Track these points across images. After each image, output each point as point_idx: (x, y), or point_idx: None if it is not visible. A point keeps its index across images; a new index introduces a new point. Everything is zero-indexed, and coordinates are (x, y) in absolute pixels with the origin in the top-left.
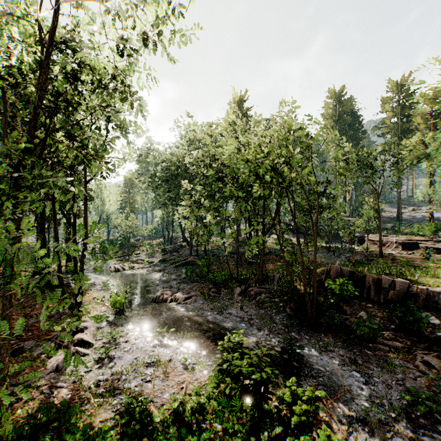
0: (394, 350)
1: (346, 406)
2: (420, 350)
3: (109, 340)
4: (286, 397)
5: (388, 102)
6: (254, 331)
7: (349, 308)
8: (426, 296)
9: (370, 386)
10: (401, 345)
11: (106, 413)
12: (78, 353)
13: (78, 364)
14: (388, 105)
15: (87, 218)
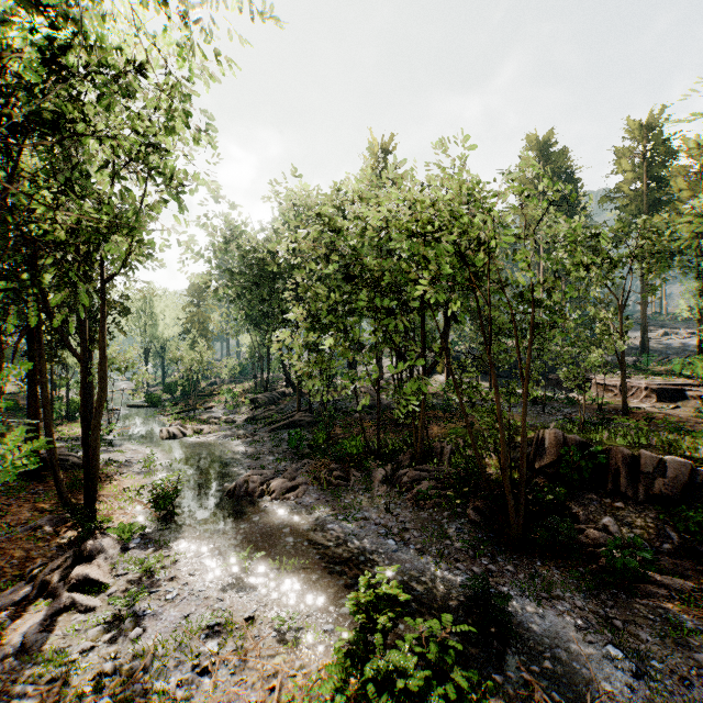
0: (678, 596)
1: None
2: None
3: (140, 575)
4: None
5: (627, 156)
6: (411, 554)
7: (581, 509)
8: None
9: (647, 680)
10: (688, 585)
11: None
12: (76, 607)
13: (71, 633)
14: (626, 161)
15: (105, 347)
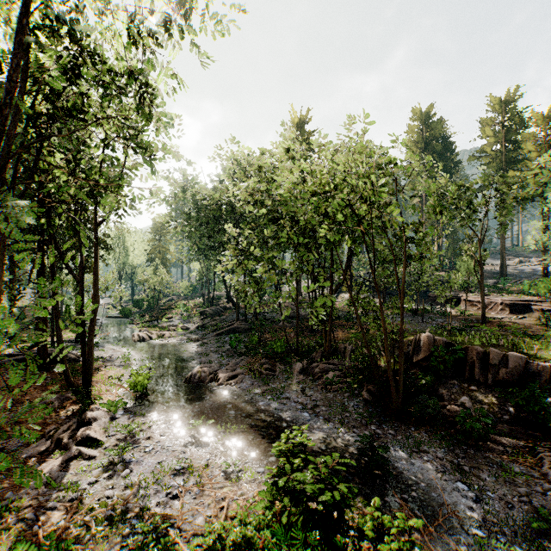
0: (511, 451)
1: (452, 535)
2: (547, 451)
3: (125, 435)
4: (371, 531)
5: (489, 124)
6: (320, 422)
7: (446, 391)
8: (550, 376)
9: (483, 504)
10: (519, 443)
11: (112, 548)
12: (82, 456)
13: (81, 472)
14: (489, 129)
15: (97, 272)
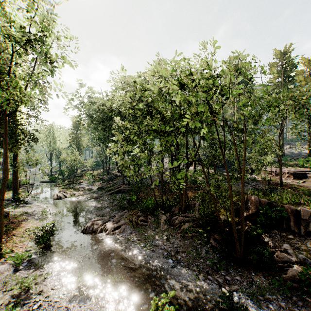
0: None
1: None
2: None
3: (20, 290)
4: None
5: (274, 66)
6: (182, 269)
7: (271, 239)
8: None
9: None
10: None
11: None
12: None
13: None
14: (274, 69)
15: (7, 153)
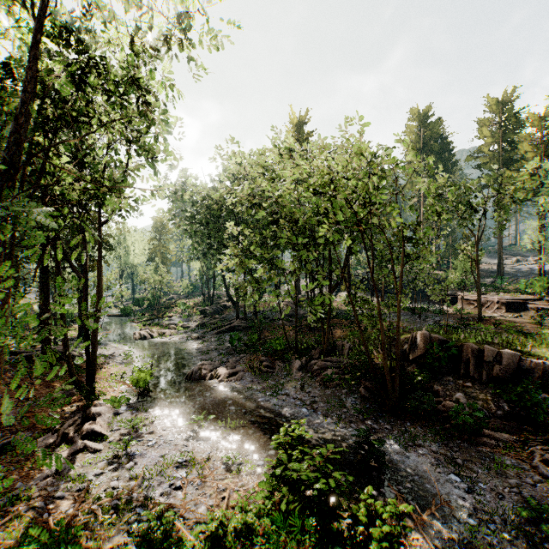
0: (503, 444)
1: (444, 524)
2: (538, 445)
3: (128, 430)
4: (366, 517)
5: (487, 125)
6: (319, 418)
7: (441, 388)
8: (543, 373)
9: (474, 495)
10: (512, 438)
11: (119, 535)
12: (87, 449)
13: (86, 465)
14: (486, 129)
15: (101, 271)
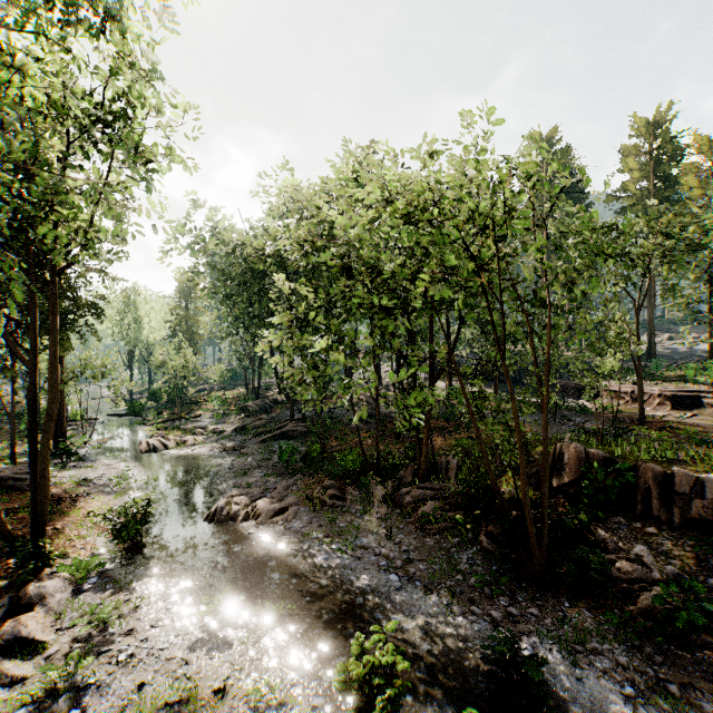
0: None
1: None
2: None
3: (90, 627)
4: None
5: (633, 154)
6: (418, 594)
7: (609, 535)
8: None
9: None
10: None
11: None
12: None
13: None
14: (632, 159)
15: (56, 351)
